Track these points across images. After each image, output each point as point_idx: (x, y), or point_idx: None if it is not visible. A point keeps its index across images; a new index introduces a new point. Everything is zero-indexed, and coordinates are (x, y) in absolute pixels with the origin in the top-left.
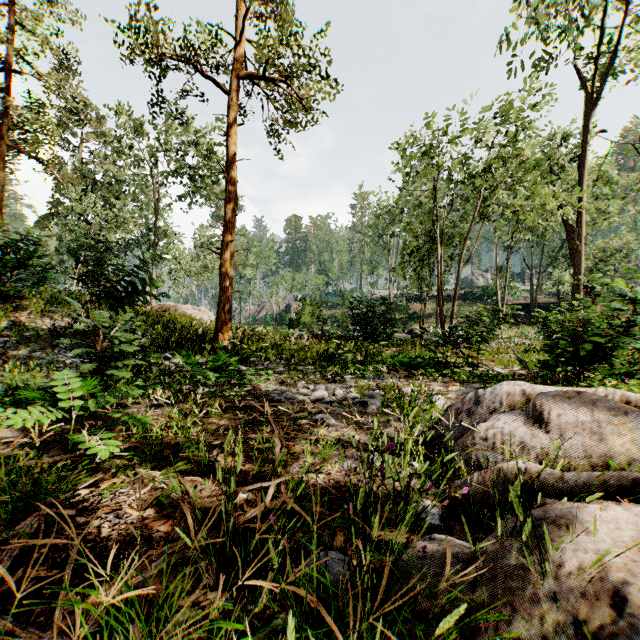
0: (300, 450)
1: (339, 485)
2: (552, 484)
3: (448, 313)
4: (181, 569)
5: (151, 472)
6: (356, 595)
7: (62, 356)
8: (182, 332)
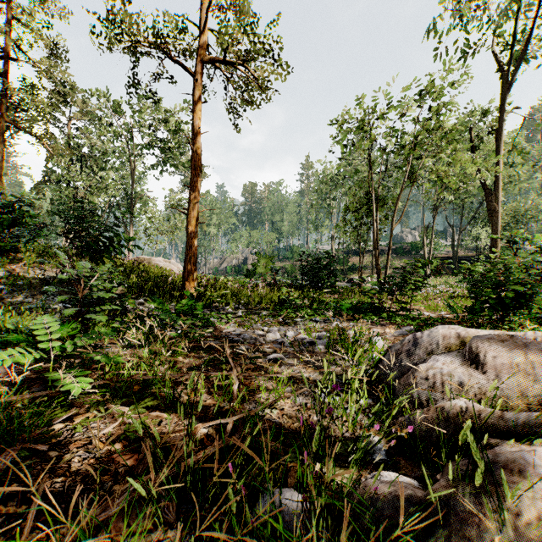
0: (256, 386)
1: (291, 420)
2: (492, 423)
3: (382, 265)
4: (139, 514)
5: (121, 408)
6: (311, 536)
7: (50, 302)
8: (154, 281)
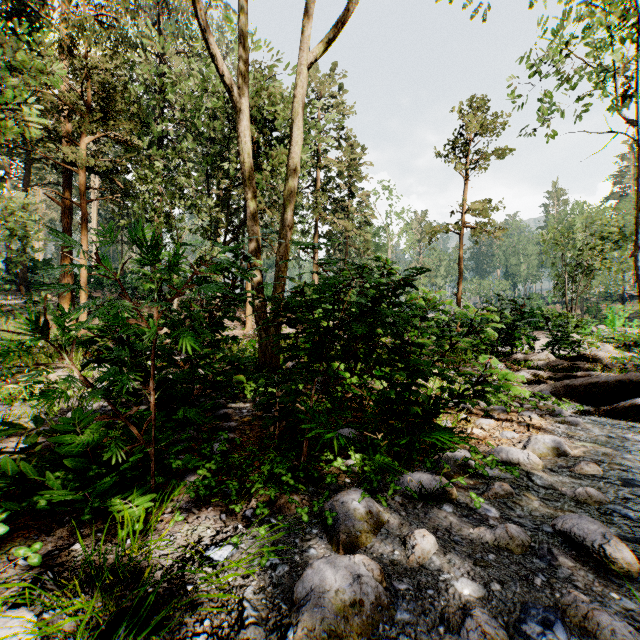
0: None
1: None
2: None
3: None
4: None
5: None
6: None
7: None
8: None
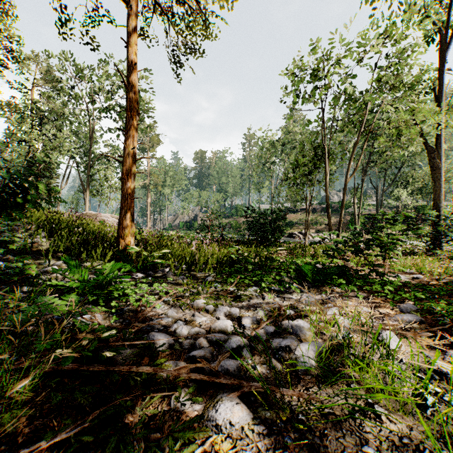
0: None
1: None
2: None
3: (314, 221)
4: None
5: None
6: None
7: None
8: (87, 238)
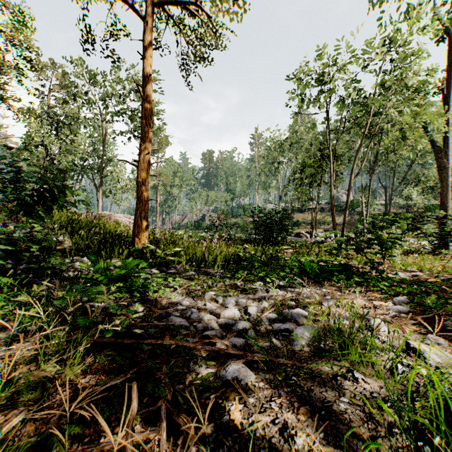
0: None
1: None
2: None
3: (322, 221)
4: None
5: None
6: None
7: None
8: (105, 237)
